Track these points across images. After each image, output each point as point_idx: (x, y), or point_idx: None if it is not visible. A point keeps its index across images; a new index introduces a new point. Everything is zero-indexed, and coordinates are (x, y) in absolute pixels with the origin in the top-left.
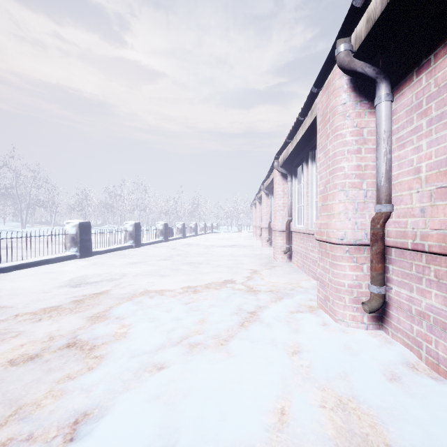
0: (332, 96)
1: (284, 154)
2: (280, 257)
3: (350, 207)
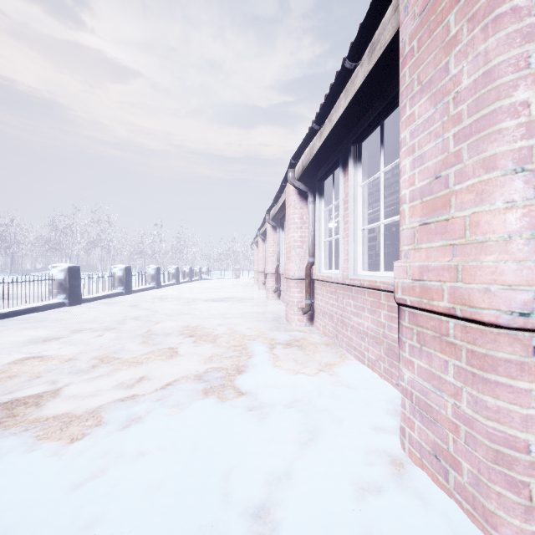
0: None
1: (305, 157)
2: (296, 319)
3: None
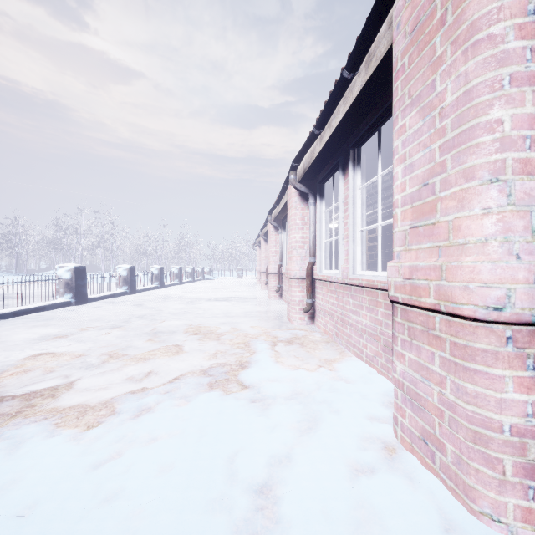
0: None
1: (306, 160)
2: (298, 317)
3: (519, 223)
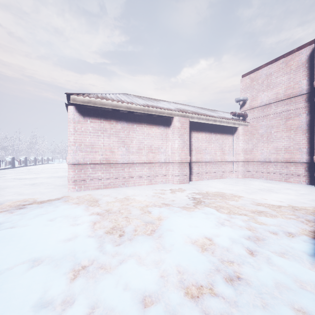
0: None
1: None
2: None
3: None
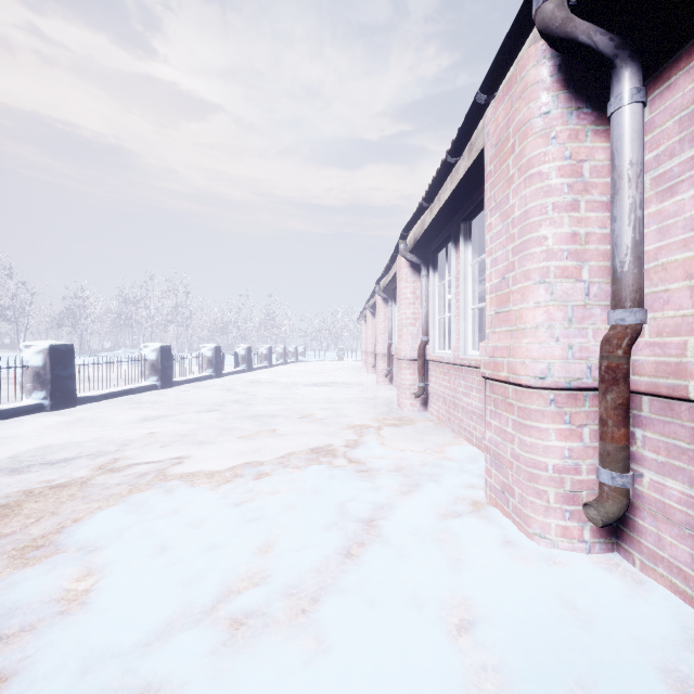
0: (521, 101)
1: (416, 229)
2: (409, 403)
3: (559, 314)
